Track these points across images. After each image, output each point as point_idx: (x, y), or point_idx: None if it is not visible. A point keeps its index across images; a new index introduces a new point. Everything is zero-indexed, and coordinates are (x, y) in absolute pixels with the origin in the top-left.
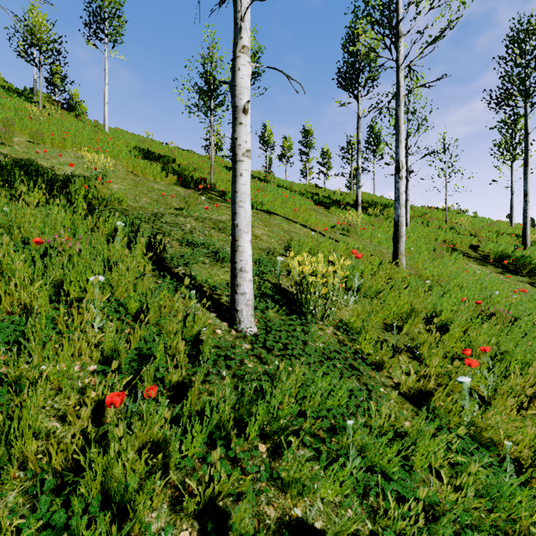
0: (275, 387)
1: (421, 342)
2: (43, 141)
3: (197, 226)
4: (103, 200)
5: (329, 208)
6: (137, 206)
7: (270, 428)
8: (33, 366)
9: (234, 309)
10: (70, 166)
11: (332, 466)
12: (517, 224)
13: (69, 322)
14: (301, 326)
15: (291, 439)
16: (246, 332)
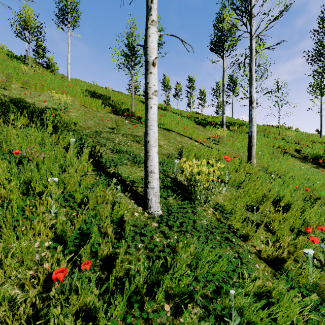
0: (175, 257)
1: (273, 219)
2: (30, 86)
3: (122, 139)
4: (64, 123)
5: (205, 127)
6: (86, 127)
7: (173, 291)
8: (2, 247)
9: (146, 198)
10: (44, 102)
11: (218, 323)
12: (324, 135)
13: (34, 210)
14: (191, 208)
15: (188, 305)
16: (154, 214)
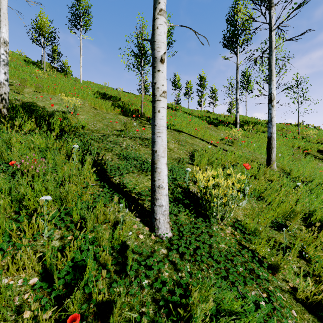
0: (189, 303)
1: (307, 243)
2: (43, 90)
3: (130, 143)
4: (71, 127)
5: (217, 126)
6: (94, 129)
7: None
8: None
9: (154, 217)
10: (52, 106)
11: None
12: None
13: (22, 235)
14: (205, 227)
15: None
16: (163, 236)
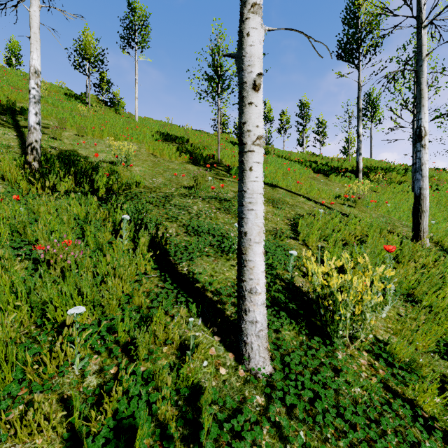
0: None
1: None
2: (86, 133)
3: (203, 208)
4: (122, 185)
5: (328, 176)
6: (153, 187)
7: None
8: None
9: (242, 339)
10: (96, 156)
11: None
12: None
13: (41, 369)
14: (325, 352)
15: None
16: (257, 372)
